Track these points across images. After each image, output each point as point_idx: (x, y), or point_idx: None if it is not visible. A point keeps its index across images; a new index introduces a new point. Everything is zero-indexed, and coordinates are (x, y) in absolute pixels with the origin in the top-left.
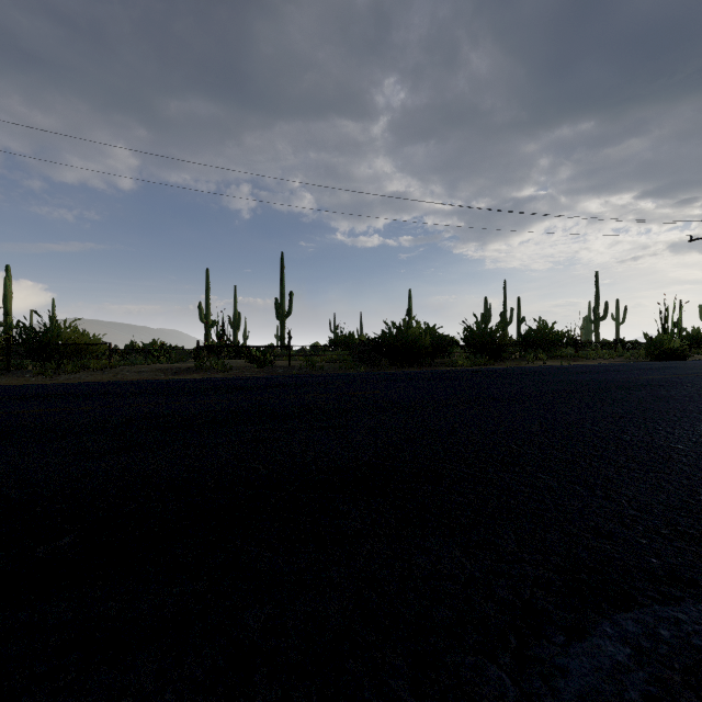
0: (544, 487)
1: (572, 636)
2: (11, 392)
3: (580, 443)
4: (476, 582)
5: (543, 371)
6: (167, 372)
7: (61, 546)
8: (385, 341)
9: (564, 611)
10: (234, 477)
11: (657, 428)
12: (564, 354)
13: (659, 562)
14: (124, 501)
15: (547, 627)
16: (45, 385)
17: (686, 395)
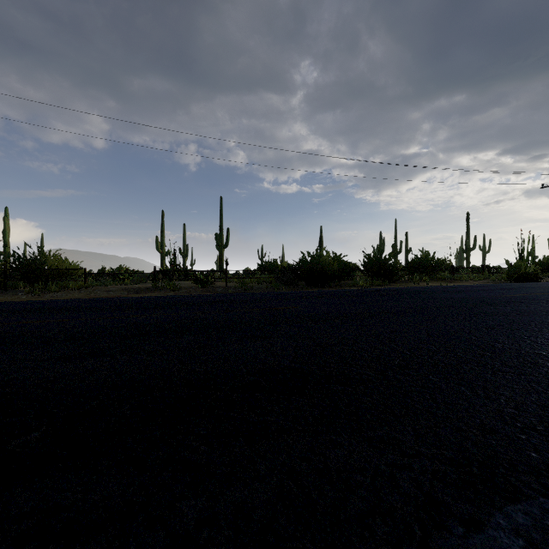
0: (435, 388)
1: (469, 528)
2: (5, 307)
3: (461, 350)
4: (382, 475)
5: (427, 290)
6: (130, 291)
7: (30, 440)
8: (302, 267)
9: (460, 503)
10: (178, 379)
11: (523, 337)
12: (442, 277)
13: (539, 456)
14: (86, 400)
15: (447, 519)
16: (33, 301)
17: (542, 310)
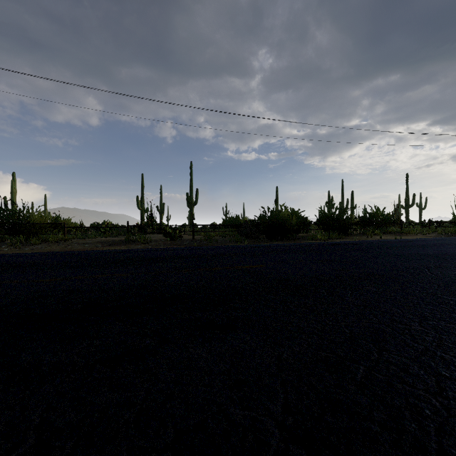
0: None
1: None
2: None
3: None
4: None
5: (389, 244)
6: (104, 244)
7: None
8: (262, 221)
9: None
10: None
11: None
12: (392, 231)
13: None
14: None
15: None
16: (3, 255)
17: None
